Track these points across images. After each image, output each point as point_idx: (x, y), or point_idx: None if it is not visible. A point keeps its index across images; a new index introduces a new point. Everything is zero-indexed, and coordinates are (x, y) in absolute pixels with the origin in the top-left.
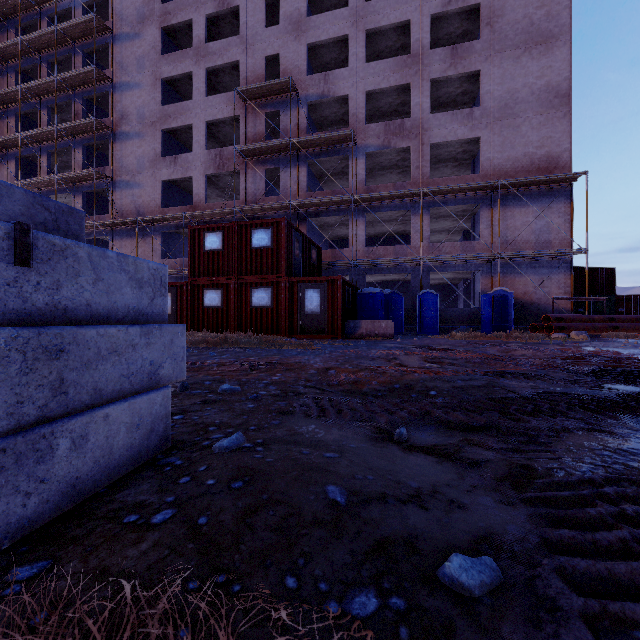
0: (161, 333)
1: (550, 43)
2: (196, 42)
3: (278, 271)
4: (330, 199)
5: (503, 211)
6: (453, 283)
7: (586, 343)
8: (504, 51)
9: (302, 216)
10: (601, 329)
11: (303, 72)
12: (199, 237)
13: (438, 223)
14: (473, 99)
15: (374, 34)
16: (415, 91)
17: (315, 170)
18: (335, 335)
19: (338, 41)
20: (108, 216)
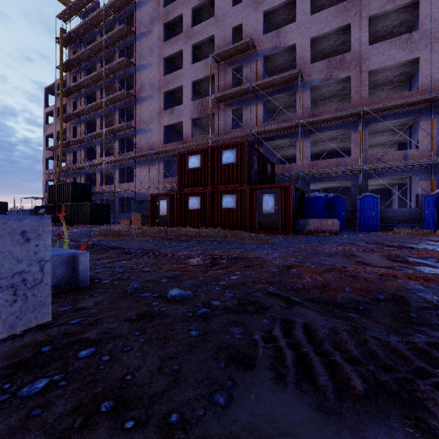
0: None
1: None
2: (185, 28)
3: (241, 181)
4: (281, 125)
5: None
6: (387, 188)
7: None
8: None
9: (259, 141)
10: None
11: (260, 33)
12: (185, 159)
13: (374, 138)
14: (409, 28)
15: None
16: (354, 29)
17: (269, 106)
18: (287, 231)
19: (287, 4)
20: (133, 152)
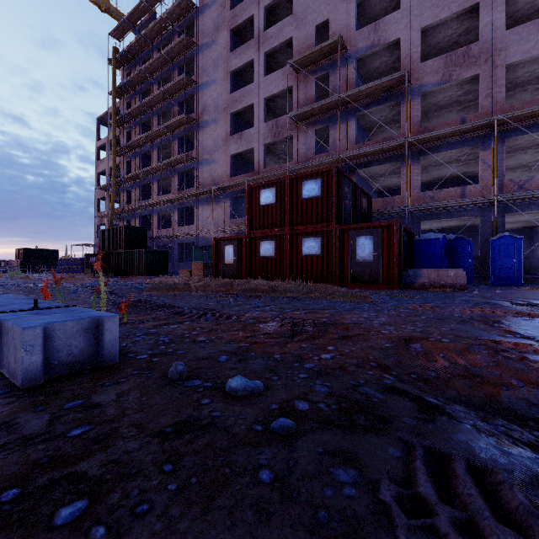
0: None
1: None
2: (257, 33)
3: (328, 220)
4: (381, 146)
5: None
6: (530, 227)
7: None
8: None
9: (351, 168)
10: None
11: (352, 29)
12: (256, 194)
13: (512, 158)
14: None
15: None
16: (485, 10)
17: (364, 123)
18: (390, 285)
19: None
20: (194, 189)
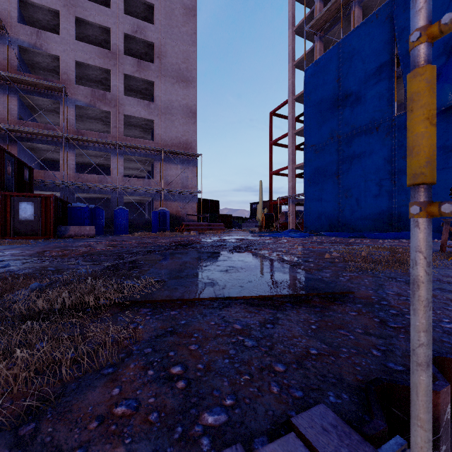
0: None
1: (188, 83)
2: None
3: None
4: (43, 132)
5: (166, 165)
6: (142, 202)
7: (194, 236)
8: (167, 77)
9: (12, 138)
10: (205, 230)
11: (13, 18)
12: None
13: (131, 164)
14: (152, 94)
15: (83, 21)
16: (114, 76)
17: (26, 102)
18: (48, 236)
19: (51, 10)
20: None
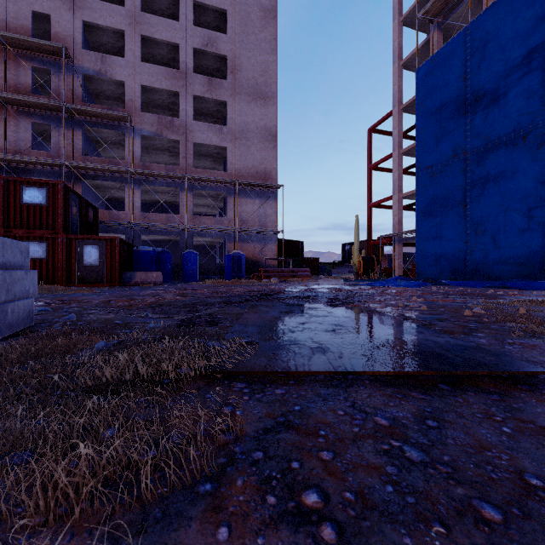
0: (30, 274)
1: (267, 100)
2: None
3: (54, 227)
4: (108, 167)
5: (241, 200)
6: (213, 245)
7: (275, 284)
8: (241, 95)
9: (77, 176)
10: (288, 277)
11: (78, 44)
12: None
13: (201, 200)
14: (224, 117)
15: (149, 40)
16: (182, 99)
17: (91, 135)
18: (113, 283)
19: (115, 31)
20: None
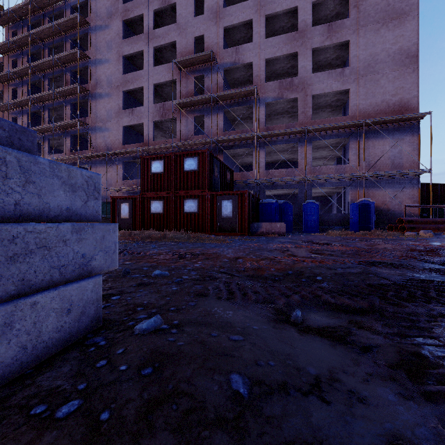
0: (93, 230)
1: (402, 18)
2: (146, 29)
3: (202, 187)
4: (240, 136)
5: (366, 142)
6: (329, 196)
7: (432, 239)
8: (367, 25)
9: (220, 149)
10: (442, 229)
11: (221, 47)
12: (147, 164)
13: (318, 152)
14: (344, 62)
15: (271, 18)
16: (301, 57)
17: (229, 116)
18: (243, 233)
19: (245, 24)
20: (87, 151)
